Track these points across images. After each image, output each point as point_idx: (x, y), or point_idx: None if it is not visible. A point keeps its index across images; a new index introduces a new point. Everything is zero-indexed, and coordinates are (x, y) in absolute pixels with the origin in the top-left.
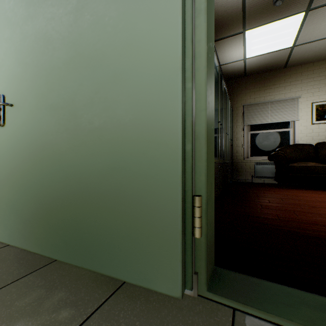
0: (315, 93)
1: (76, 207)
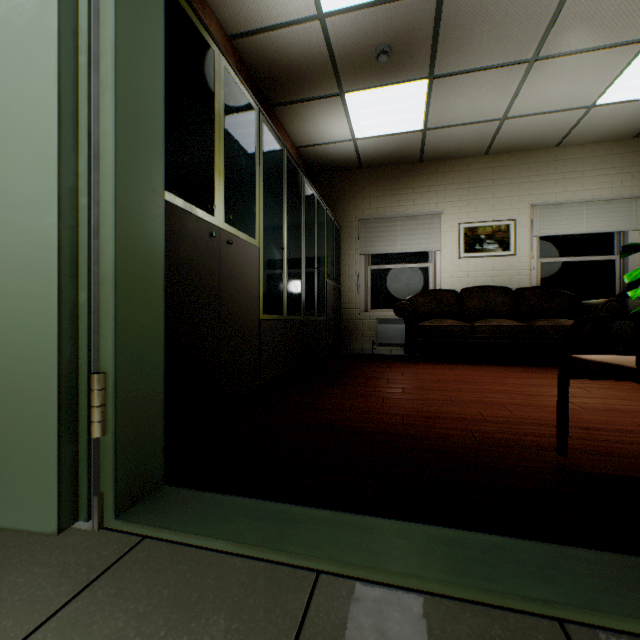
0: (463, 209)
1: None
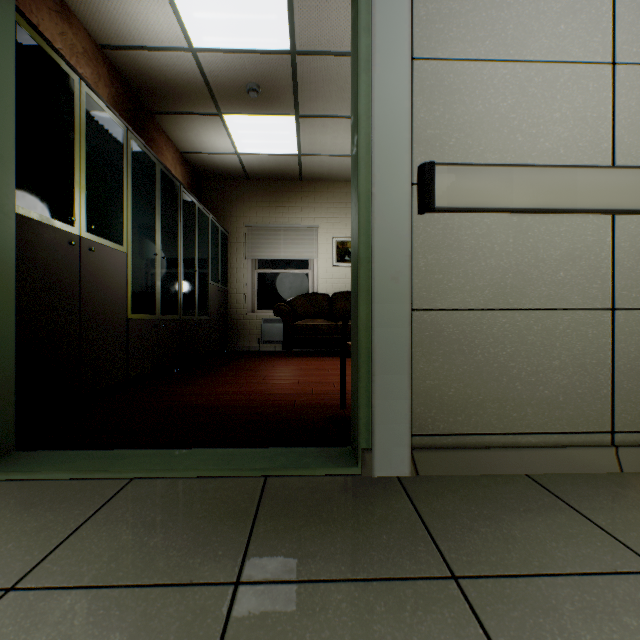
0: (336, 225)
1: None
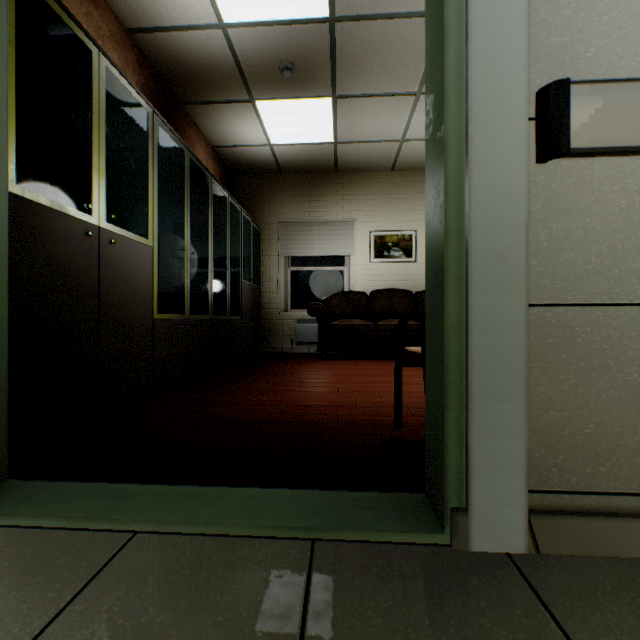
0: (374, 218)
1: None
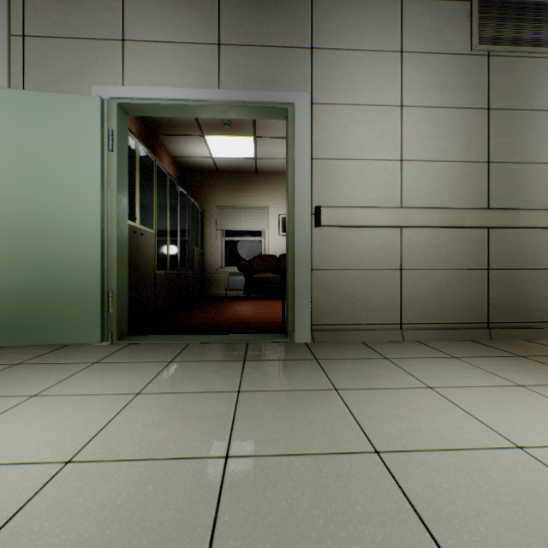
0: (282, 206)
1: (19, 305)
